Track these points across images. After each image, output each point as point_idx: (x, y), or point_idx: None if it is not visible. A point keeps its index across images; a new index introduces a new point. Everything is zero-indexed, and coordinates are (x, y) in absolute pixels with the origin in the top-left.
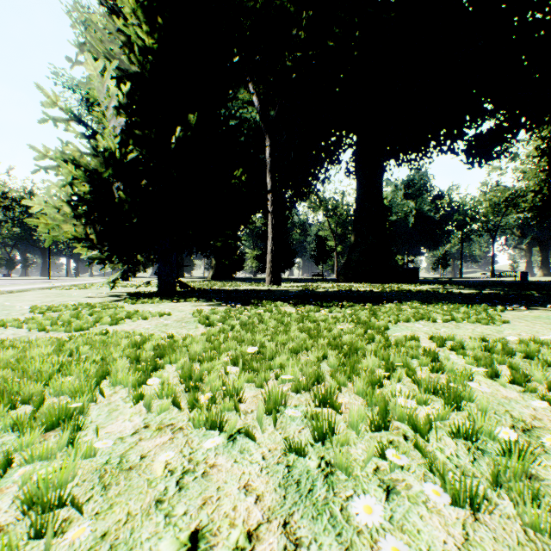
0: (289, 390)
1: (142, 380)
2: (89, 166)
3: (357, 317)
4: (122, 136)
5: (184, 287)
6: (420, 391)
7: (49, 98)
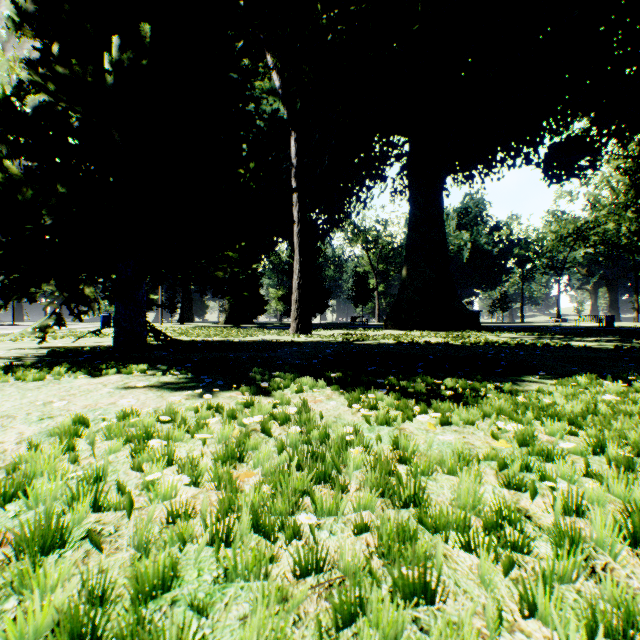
0: None
1: None
2: None
3: (572, 464)
4: (29, 73)
5: (159, 339)
6: None
7: None
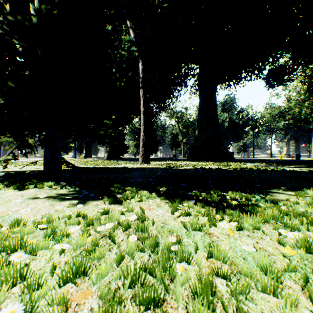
0: None
1: None
2: None
3: None
4: None
5: (68, 167)
6: None
7: None
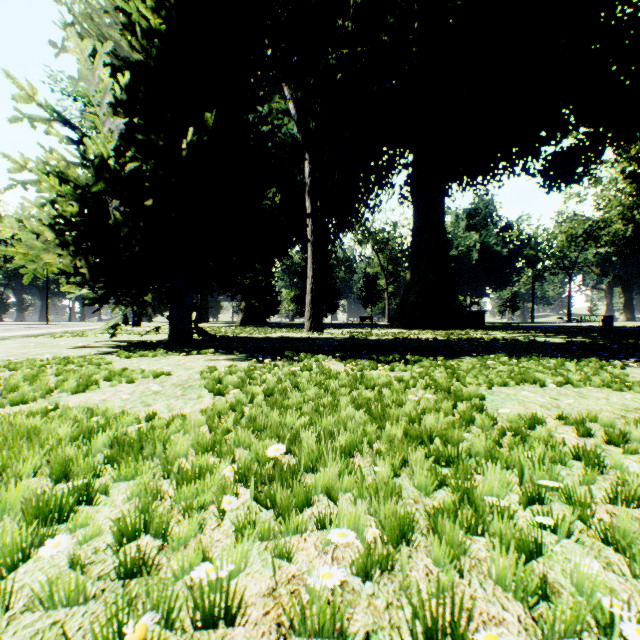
0: (347, 566)
1: (39, 537)
2: (82, 183)
3: (432, 378)
4: (121, 142)
5: (203, 335)
6: (634, 572)
7: (23, 90)
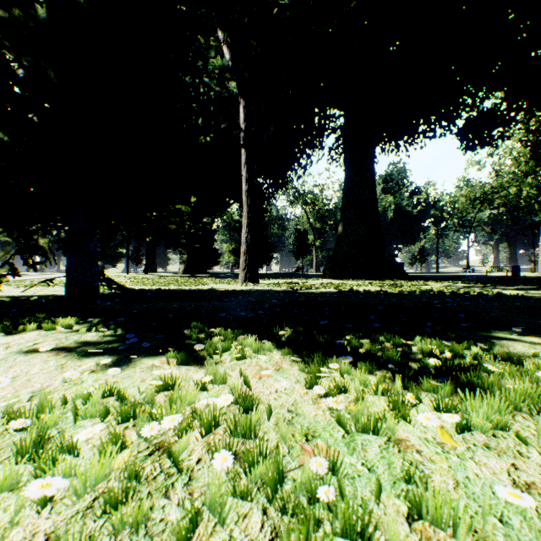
0: None
1: None
2: None
3: None
4: None
5: (111, 289)
6: None
7: None
